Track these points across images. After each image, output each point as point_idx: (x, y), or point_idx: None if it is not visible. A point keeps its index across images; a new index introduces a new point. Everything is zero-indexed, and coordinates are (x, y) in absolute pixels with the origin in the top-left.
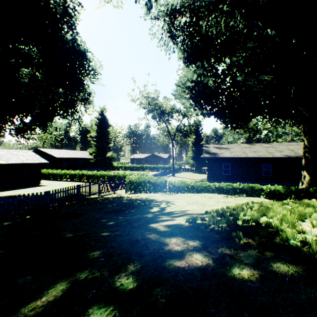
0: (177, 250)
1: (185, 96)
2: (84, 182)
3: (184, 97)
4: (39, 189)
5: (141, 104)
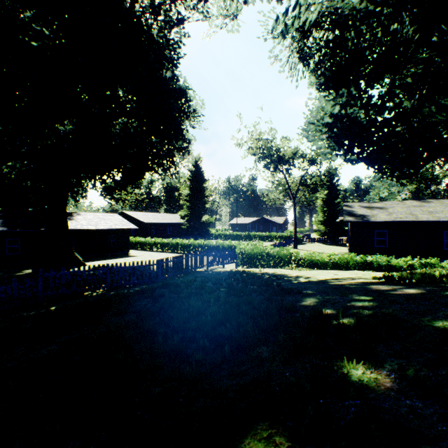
0: (385, 289)
1: (322, 137)
2: (179, 253)
3: (321, 138)
4: (131, 260)
5: (250, 149)
